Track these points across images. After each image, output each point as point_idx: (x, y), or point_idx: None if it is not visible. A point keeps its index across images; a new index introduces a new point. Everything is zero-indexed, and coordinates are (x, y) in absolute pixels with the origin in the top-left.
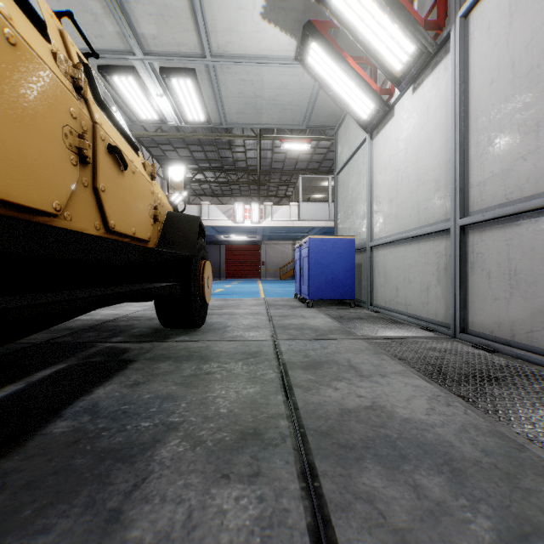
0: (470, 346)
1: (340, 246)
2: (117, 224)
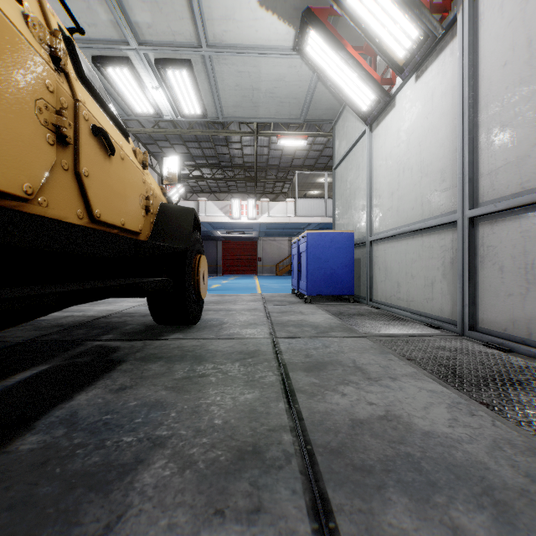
0: (481, 344)
1: (339, 241)
2: (103, 214)
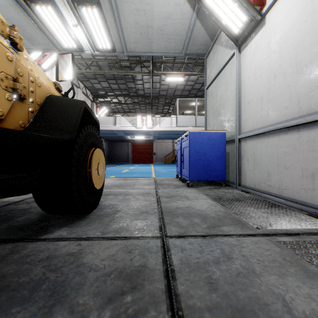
0: None
1: (214, 139)
2: None
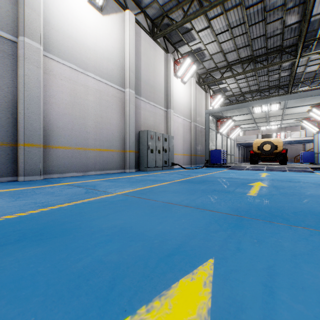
0: None
1: (310, 153)
2: None
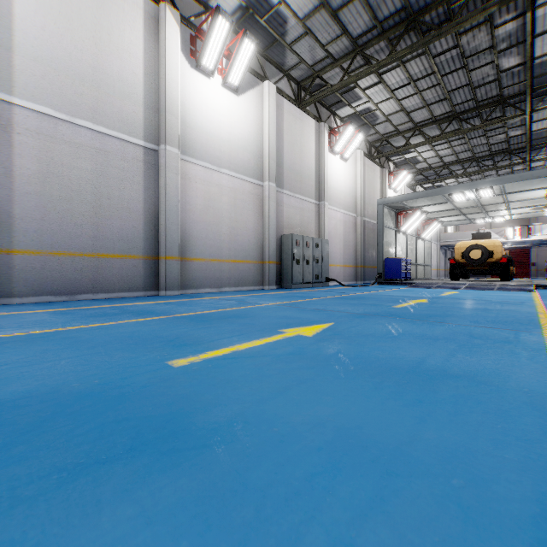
0: None
1: None
2: None
